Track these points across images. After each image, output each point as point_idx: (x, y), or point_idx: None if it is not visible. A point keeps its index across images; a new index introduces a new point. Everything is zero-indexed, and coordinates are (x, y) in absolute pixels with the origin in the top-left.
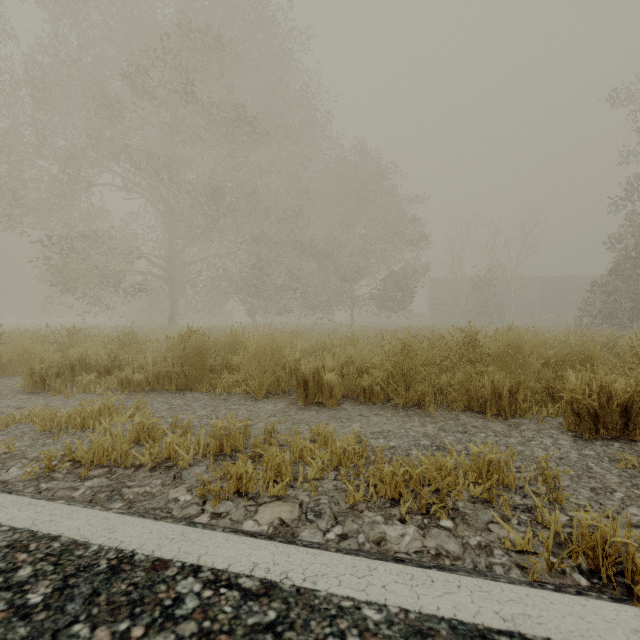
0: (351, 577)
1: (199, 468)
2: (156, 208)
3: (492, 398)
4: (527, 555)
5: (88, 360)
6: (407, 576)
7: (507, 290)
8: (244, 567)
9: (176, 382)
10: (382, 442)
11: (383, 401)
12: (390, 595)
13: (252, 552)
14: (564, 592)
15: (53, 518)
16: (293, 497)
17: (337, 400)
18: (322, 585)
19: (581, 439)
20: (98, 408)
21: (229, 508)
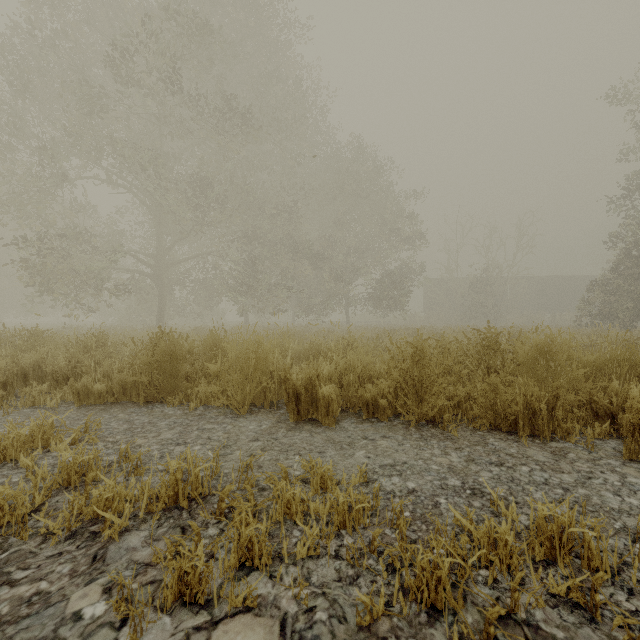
0: None
1: (138, 535)
2: (143, 203)
3: (525, 415)
4: None
5: (45, 366)
6: None
7: (503, 290)
8: None
9: (143, 394)
10: (397, 482)
11: (390, 417)
12: None
13: None
14: None
15: None
16: (271, 604)
17: (335, 418)
18: None
19: None
20: (30, 432)
21: (160, 638)
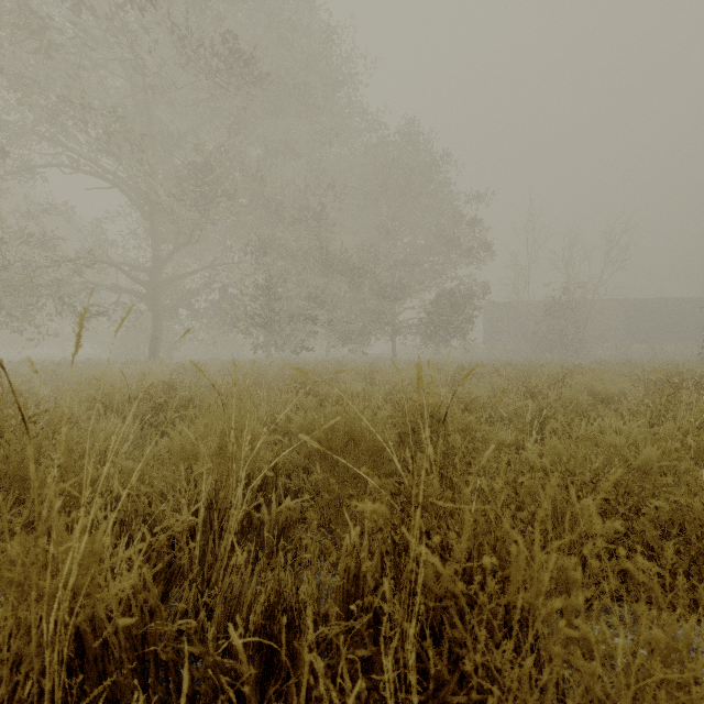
0: None
1: None
2: (132, 202)
3: None
4: None
5: None
6: None
7: (587, 315)
8: None
9: None
10: None
11: None
12: None
13: None
14: None
15: None
16: None
17: None
18: None
19: None
20: None
21: None
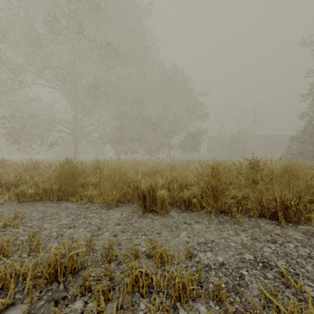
0: None
1: (19, 310)
2: (66, 97)
3: (281, 208)
4: None
5: (2, 179)
6: None
7: (247, 141)
8: None
9: (55, 195)
10: (210, 257)
11: (198, 209)
12: None
13: None
14: None
15: None
16: None
17: (166, 210)
18: None
19: None
20: None
21: None
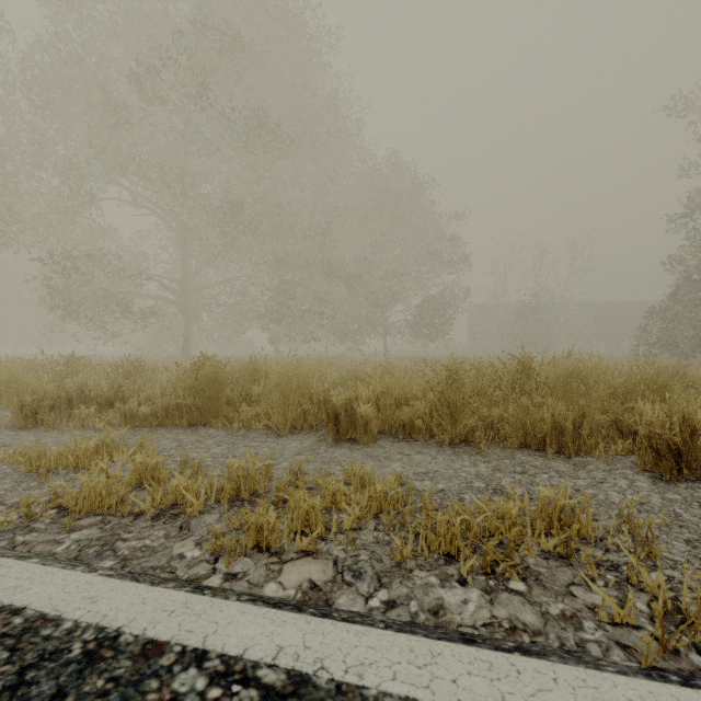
0: (409, 667)
1: (211, 516)
2: (168, 225)
3: (552, 433)
4: (626, 629)
5: (88, 391)
6: (483, 665)
7: (555, 317)
8: (265, 652)
9: (187, 416)
10: (428, 484)
11: (425, 437)
12: (464, 694)
13: (275, 630)
14: (696, 687)
15: (20, 583)
16: (325, 552)
17: (373, 436)
18: (371, 679)
19: (661, 481)
20: (95, 445)
21: (247, 567)
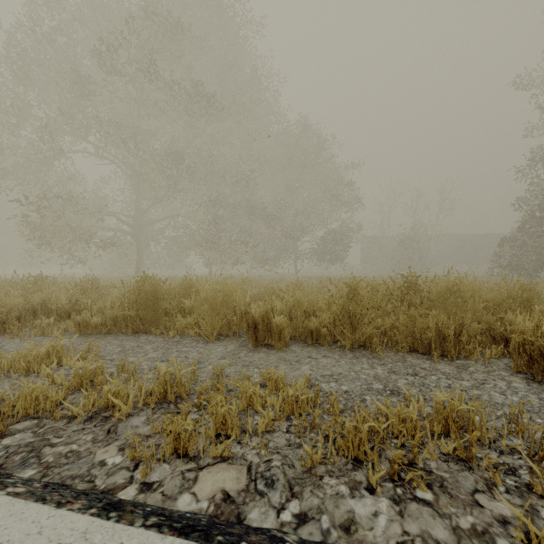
0: None
1: (139, 419)
2: (124, 173)
3: (437, 340)
4: None
5: (50, 304)
6: None
7: (428, 246)
8: None
9: (131, 325)
10: (334, 386)
11: (330, 343)
12: None
13: None
14: None
15: None
16: (240, 457)
17: (286, 342)
18: None
19: (534, 381)
20: (46, 351)
21: (163, 475)
